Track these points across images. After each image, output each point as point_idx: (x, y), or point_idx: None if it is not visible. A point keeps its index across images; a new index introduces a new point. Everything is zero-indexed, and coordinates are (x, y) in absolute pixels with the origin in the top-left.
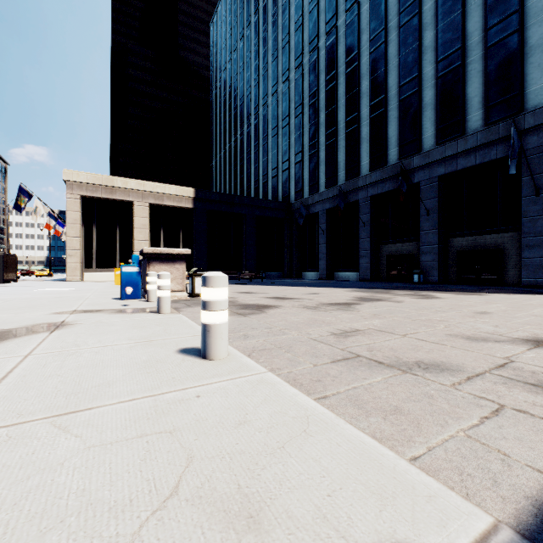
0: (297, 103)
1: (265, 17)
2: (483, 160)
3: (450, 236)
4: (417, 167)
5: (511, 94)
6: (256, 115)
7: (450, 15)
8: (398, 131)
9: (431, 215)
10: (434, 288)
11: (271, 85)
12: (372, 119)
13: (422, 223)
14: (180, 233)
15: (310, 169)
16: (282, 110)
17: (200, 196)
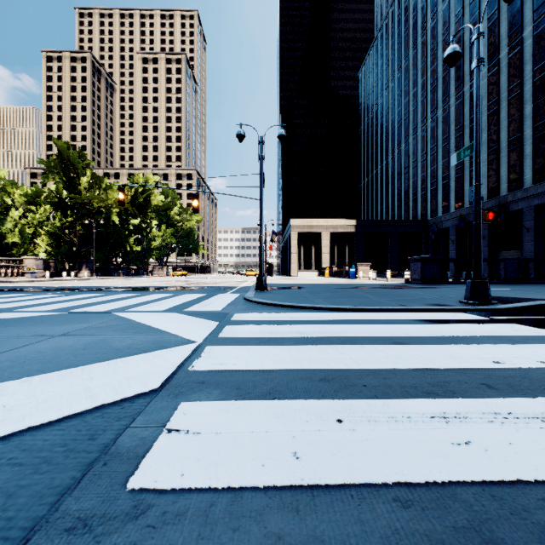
0: (432, 145)
1: (406, 75)
2: None
3: None
4: (520, 198)
5: None
6: (399, 150)
7: (541, 97)
8: (507, 172)
9: (529, 232)
10: None
11: (412, 128)
12: (488, 162)
13: (524, 237)
14: (346, 248)
15: (443, 195)
16: (421, 149)
17: (359, 224)
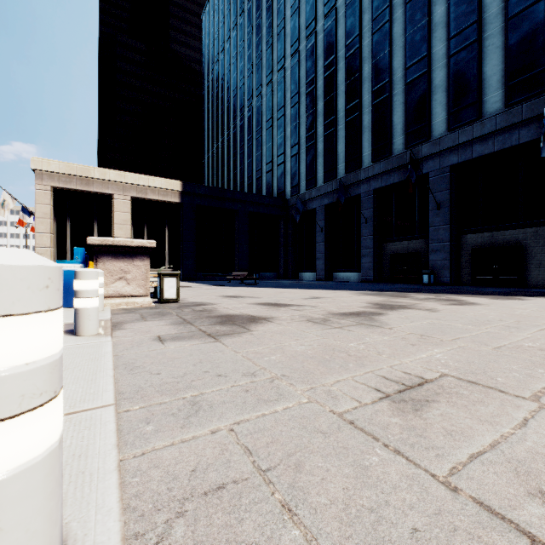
0: (293, 93)
1: (259, 3)
2: (502, 146)
3: (462, 232)
4: (426, 156)
5: (536, 70)
6: (250, 107)
7: None
8: (404, 118)
9: (442, 208)
10: (452, 290)
11: (266, 74)
12: (375, 105)
13: (432, 218)
14: (166, 230)
15: (307, 162)
16: (278, 101)
17: (188, 190)
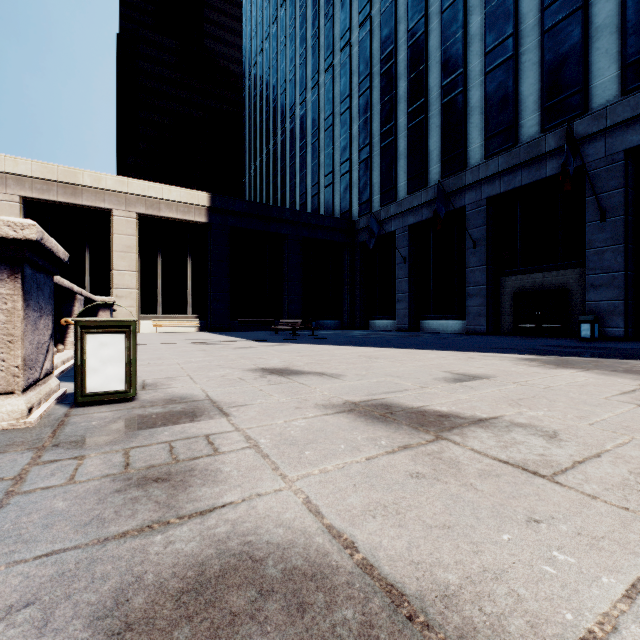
0: (362, 75)
1: None
2: None
3: None
4: (581, 139)
5: None
6: (303, 104)
7: None
8: (540, 85)
9: (610, 219)
10: None
11: (324, 57)
12: (489, 73)
13: (591, 235)
14: (188, 261)
15: (383, 167)
16: (340, 89)
17: (218, 205)
